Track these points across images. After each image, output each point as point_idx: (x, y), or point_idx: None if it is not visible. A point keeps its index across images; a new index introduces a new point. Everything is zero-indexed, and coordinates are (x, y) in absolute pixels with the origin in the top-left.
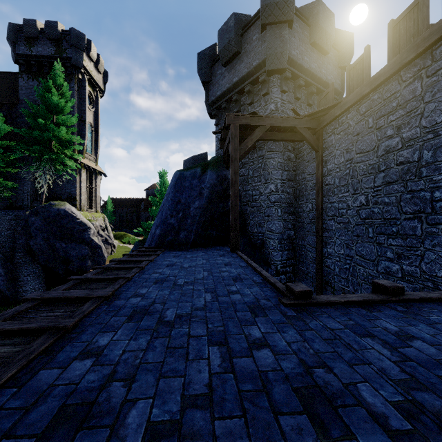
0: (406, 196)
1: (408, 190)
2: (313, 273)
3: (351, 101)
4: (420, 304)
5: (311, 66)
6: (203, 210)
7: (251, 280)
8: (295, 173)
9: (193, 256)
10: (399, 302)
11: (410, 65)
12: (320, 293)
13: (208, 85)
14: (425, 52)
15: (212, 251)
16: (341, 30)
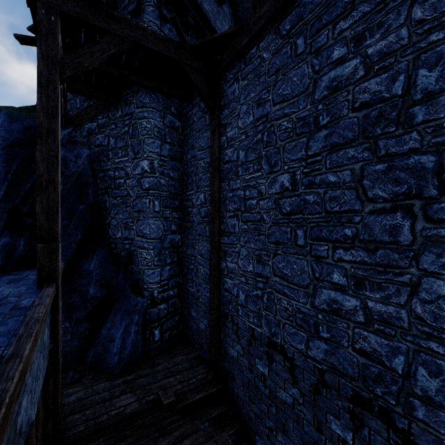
0: (375, 167)
1: (380, 155)
2: (207, 299)
3: (267, 14)
4: None
5: (204, 5)
6: None
7: None
8: (181, 150)
9: None
10: None
11: None
12: (216, 332)
13: None
14: None
15: None
16: None
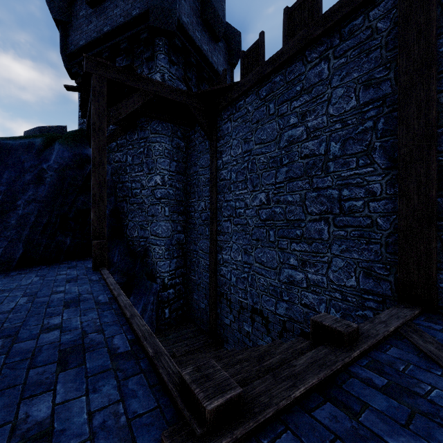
0: (312, 194)
1: (314, 187)
2: (207, 284)
3: (250, 82)
4: (383, 354)
5: (203, 47)
6: (44, 205)
7: (106, 348)
8: (185, 166)
9: (5, 289)
10: (361, 358)
11: (316, 43)
12: (214, 308)
13: (65, 27)
14: (332, 30)
15: (58, 270)
16: (230, 25)
